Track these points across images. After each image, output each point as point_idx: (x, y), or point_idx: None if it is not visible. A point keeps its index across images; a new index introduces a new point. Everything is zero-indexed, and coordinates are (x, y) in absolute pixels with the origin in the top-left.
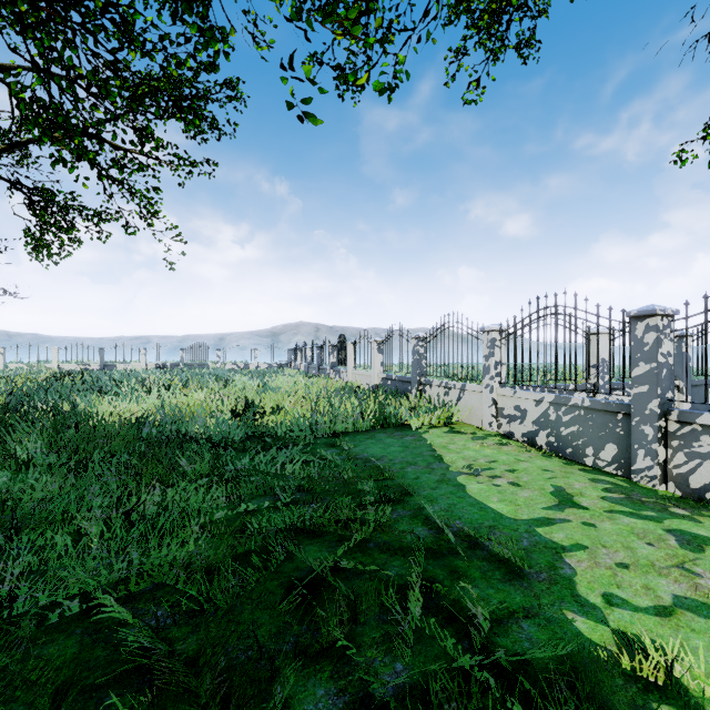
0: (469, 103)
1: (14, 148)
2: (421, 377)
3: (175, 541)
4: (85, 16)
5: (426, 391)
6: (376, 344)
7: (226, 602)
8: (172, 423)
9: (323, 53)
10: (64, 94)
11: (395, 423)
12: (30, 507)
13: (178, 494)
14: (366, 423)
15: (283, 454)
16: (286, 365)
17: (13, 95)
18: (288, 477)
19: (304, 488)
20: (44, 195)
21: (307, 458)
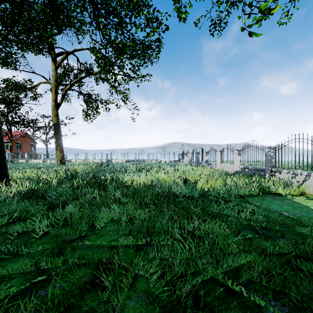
0: (282, 24)
1: (81, 79)
2: (271, 168)
3: (227, 252)
4: (120, 18)
5: (276, 175)
6: (237, 151)
7: (309, 303)
8: (168, 187)
9: (205, 15)
10: (107, 53)
11: (269, 192)
12: (140, 223)
13: (206, 224)
14: (255, 191)
15: (227, 205)
16: (177, 161)
17: (78, 60)
18: (255, 221)
19: (265, 227)
20: (89, 96)
21: (243, 209)
